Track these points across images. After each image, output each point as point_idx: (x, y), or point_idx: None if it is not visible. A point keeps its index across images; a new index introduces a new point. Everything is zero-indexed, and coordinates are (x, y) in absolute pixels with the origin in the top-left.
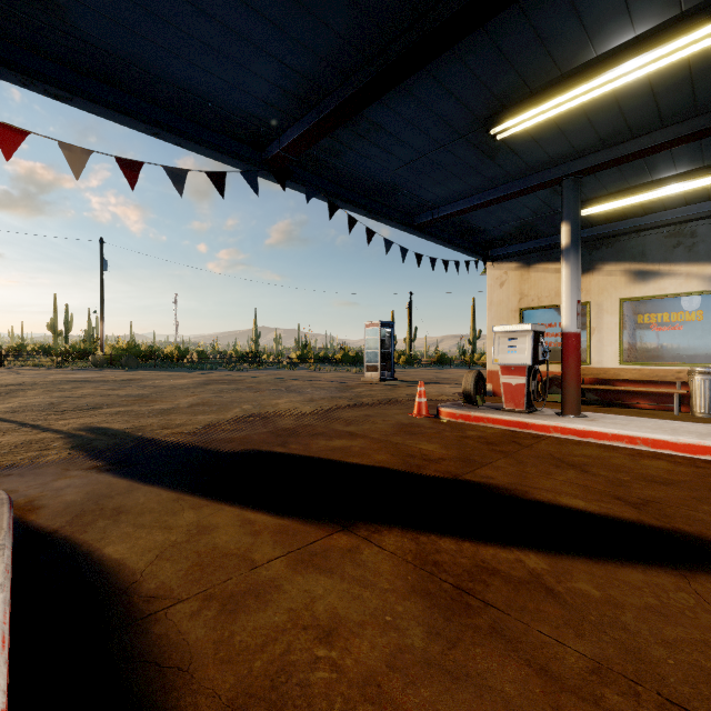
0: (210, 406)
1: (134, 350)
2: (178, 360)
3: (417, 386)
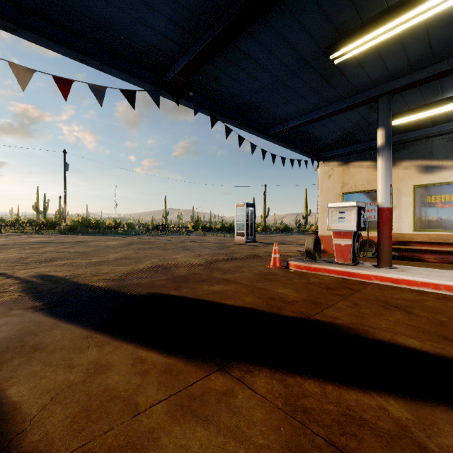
0: (130, 259)
1: (86, 222)
2: (115, 229)
3: (270, 246)
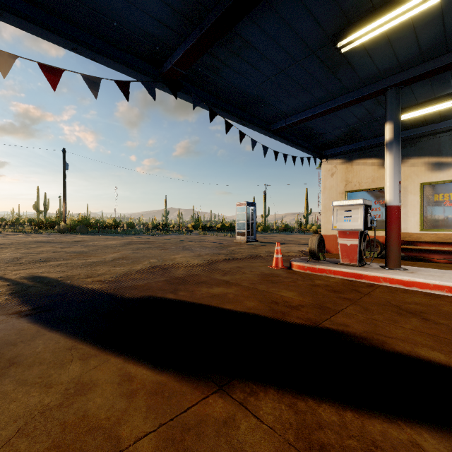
0: (127, 259)
1: (86, 222)
2: (114, 228)
3: (271, 245)
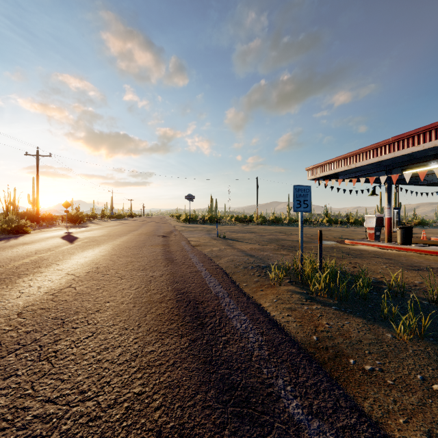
0: (347, 236)
1: (262, 218)
2: (274, 222)
3: (414, 234)
